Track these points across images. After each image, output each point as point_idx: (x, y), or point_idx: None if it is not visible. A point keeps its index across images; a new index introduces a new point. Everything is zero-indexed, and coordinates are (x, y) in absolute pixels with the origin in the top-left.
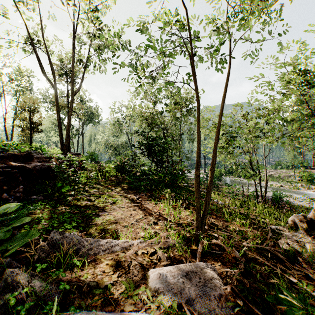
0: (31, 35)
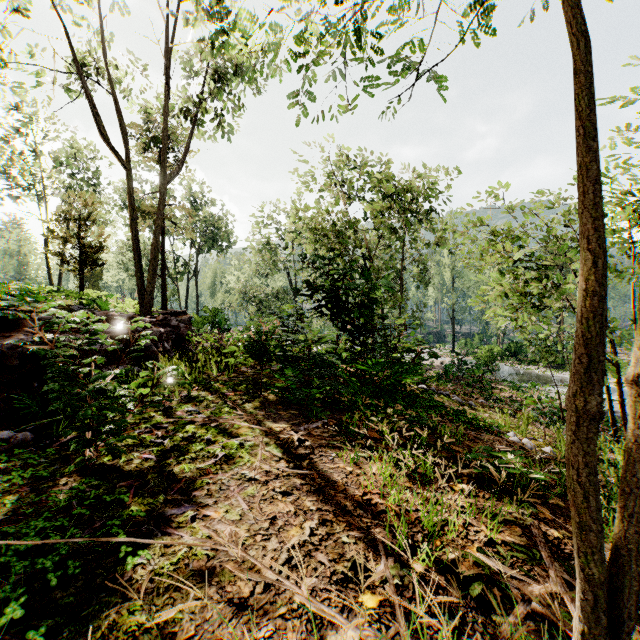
0: (81, 60)
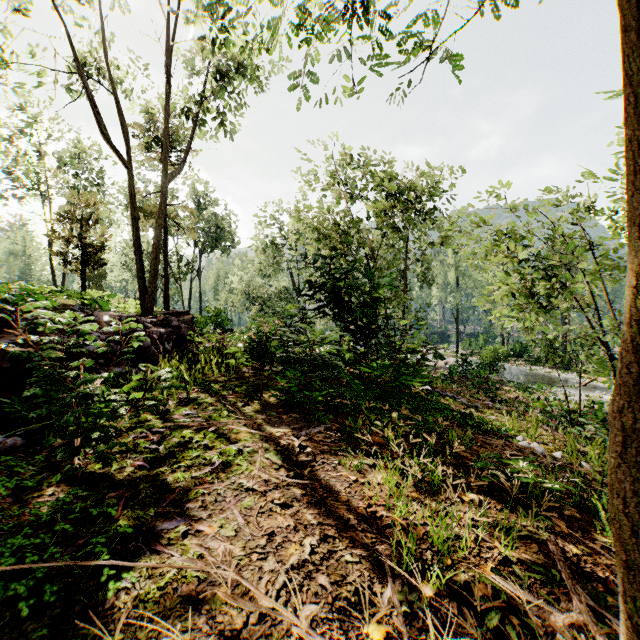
0: (83, 59)
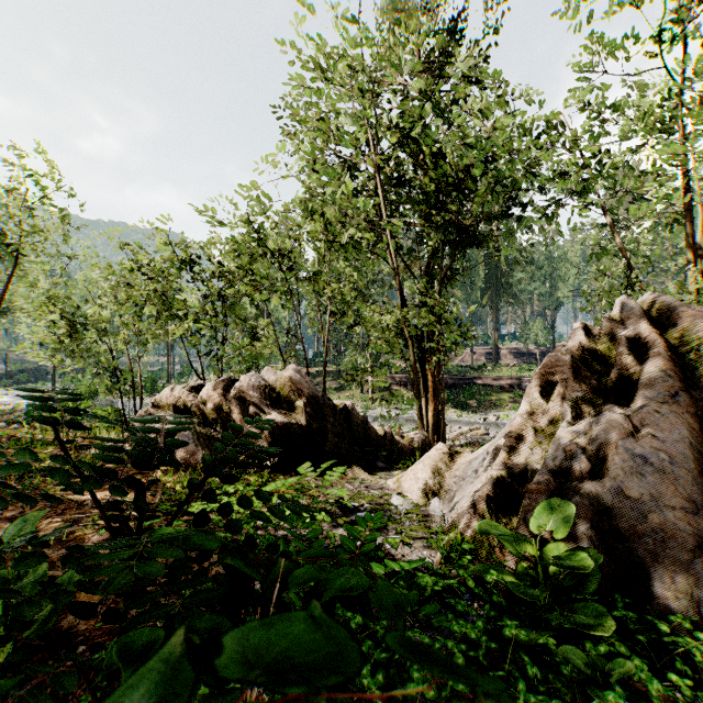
0: None
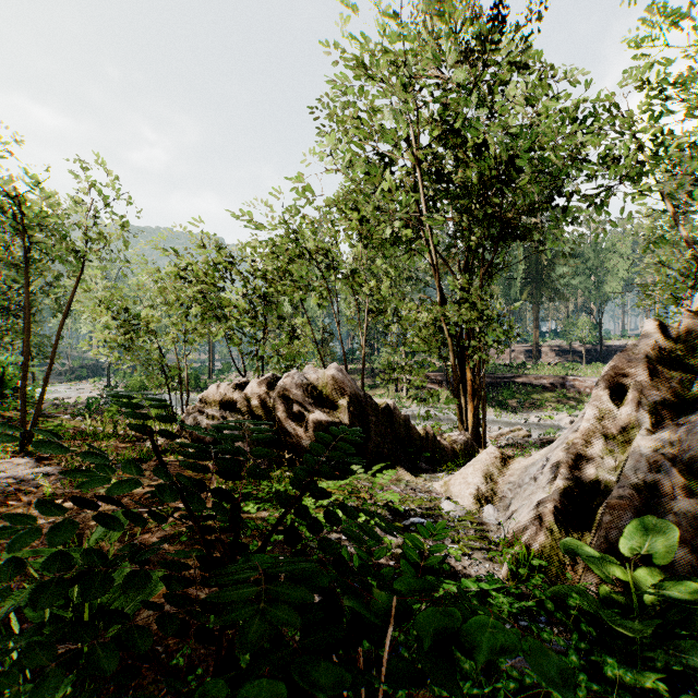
0: None
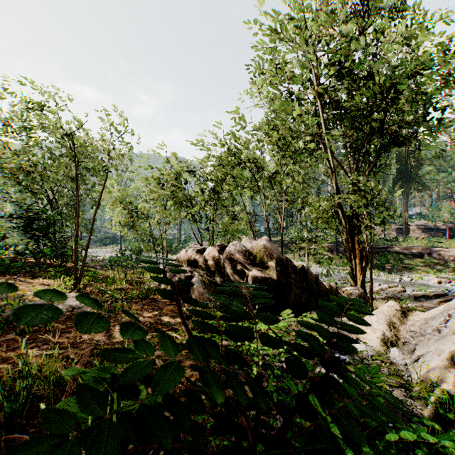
0: None
